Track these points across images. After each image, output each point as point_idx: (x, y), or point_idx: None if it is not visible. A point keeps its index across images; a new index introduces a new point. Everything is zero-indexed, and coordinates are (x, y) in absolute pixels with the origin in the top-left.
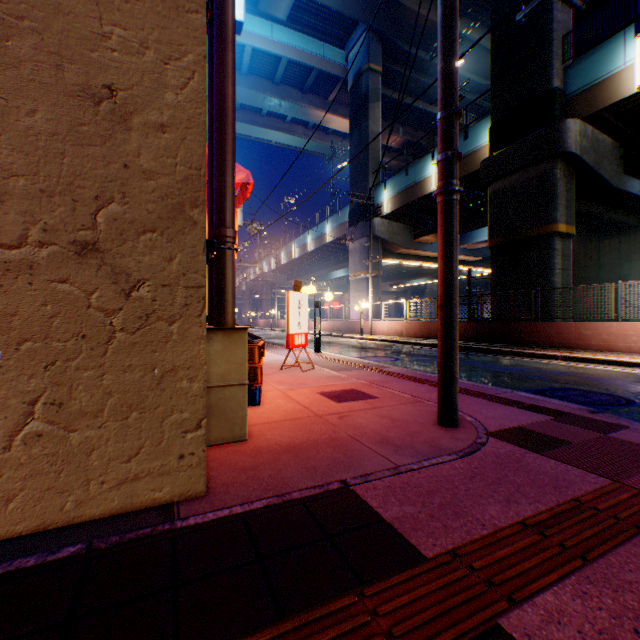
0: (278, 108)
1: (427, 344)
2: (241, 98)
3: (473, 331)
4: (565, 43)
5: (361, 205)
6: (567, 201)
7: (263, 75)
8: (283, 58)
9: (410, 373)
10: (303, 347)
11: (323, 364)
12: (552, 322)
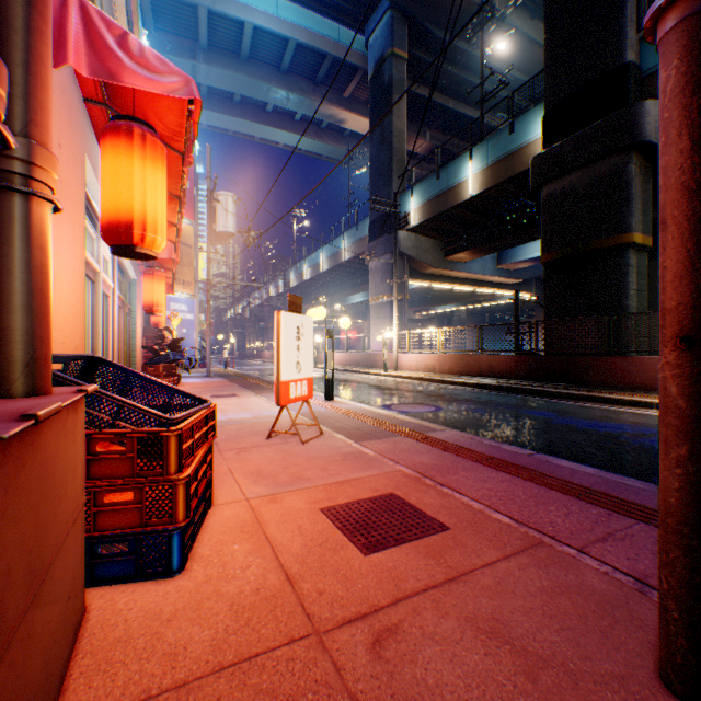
0: (286, 102)
1: (469, 383)
2: (241, 88)
3: (525, 367)
4: (640, 8)
5: (384, 216)
6: (643, 205)
7: (267, 61)
8: (291, 40)
9: (476, 445)
10: (305, 400)
11: (337, 424)
12: (633, 357)
